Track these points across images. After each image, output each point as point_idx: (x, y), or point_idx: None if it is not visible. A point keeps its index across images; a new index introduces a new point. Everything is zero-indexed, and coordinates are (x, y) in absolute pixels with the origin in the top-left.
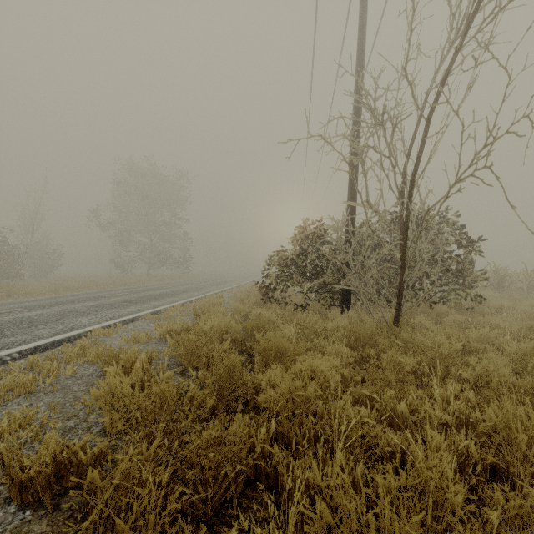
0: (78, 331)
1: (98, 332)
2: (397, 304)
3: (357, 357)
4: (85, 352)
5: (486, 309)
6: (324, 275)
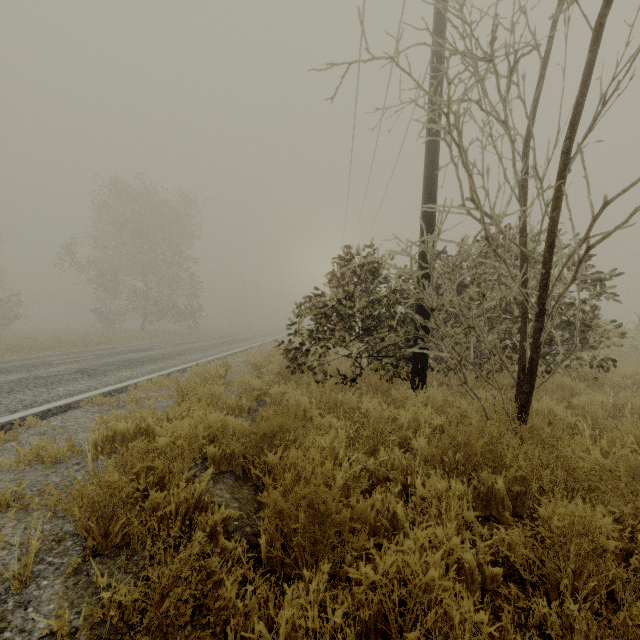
0: None
1: None
2: (526, 384)
3: (468, 493)
4: None
5: (619, 380)
6: (384, 331)
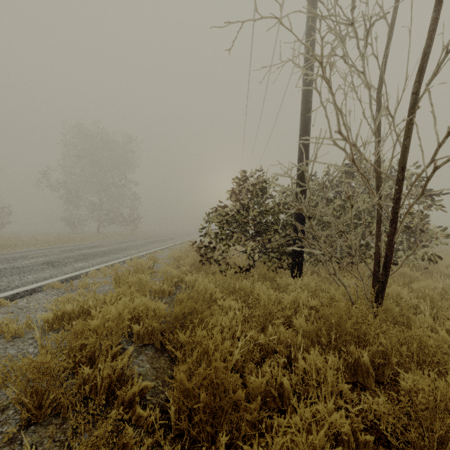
0: None
1: None
2: (382, 275)
3: (339, 364)
4: None
5: (444, 269)
6: (271, 233)
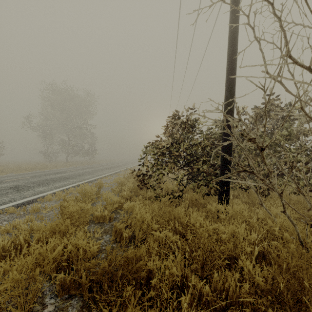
0: None
1: None
2: None
3: None
4: None
5: None
6: (199, 164)
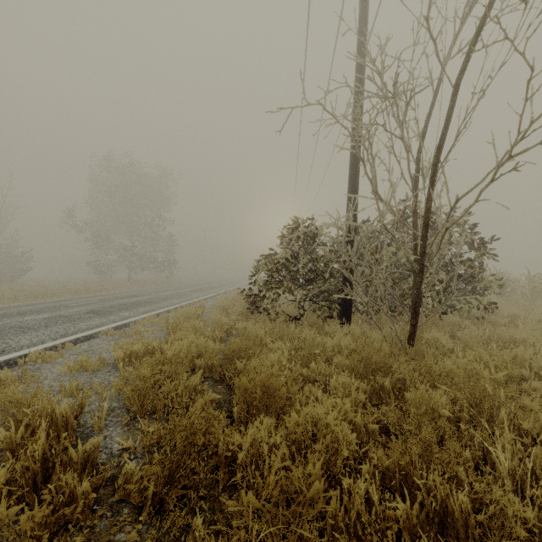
0: (7, 356)
1: (35, 357)
2: (413, 319)
3: (367, 389)
4: (1, 390)
5: (499, 319)
6: (321, 282)
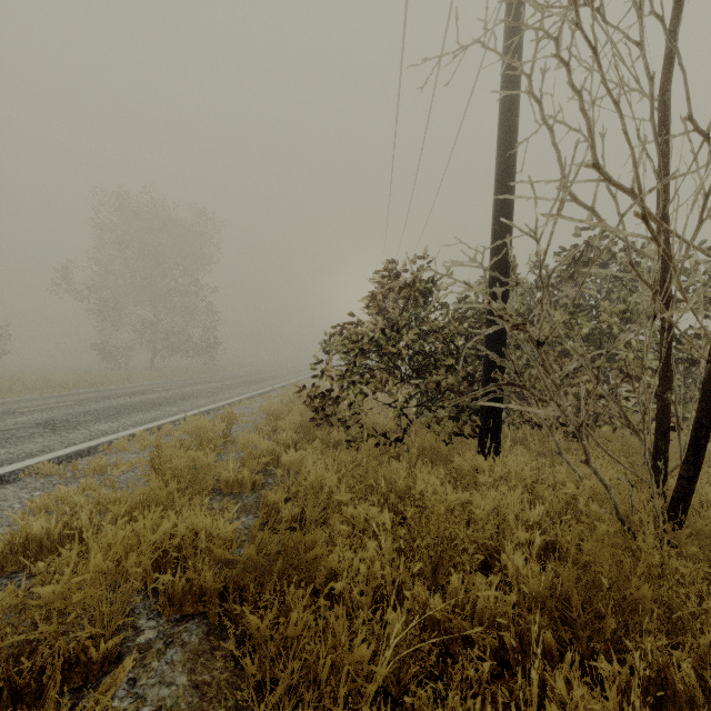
0: None
1: None
2: (687, 465)
3: (621, 680)
4: None
5: None
6: (441, 373)
